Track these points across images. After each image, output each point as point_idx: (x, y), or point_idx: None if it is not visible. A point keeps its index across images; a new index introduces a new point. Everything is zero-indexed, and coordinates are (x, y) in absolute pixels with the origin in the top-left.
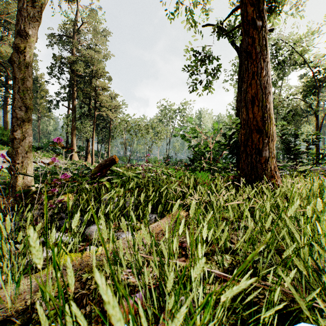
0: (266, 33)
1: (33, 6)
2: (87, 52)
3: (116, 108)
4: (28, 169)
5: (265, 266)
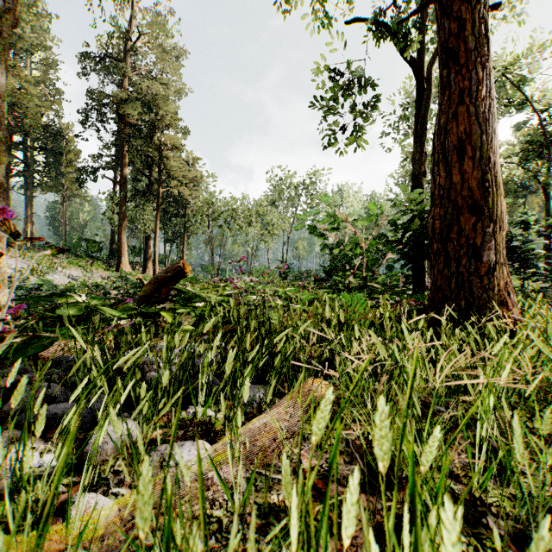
0: (487, 11)
1: None
2: (145, 84)
3: (197, 181)
4: None
5: None
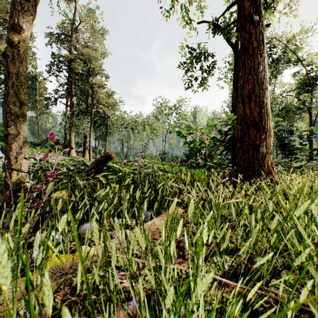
0: (263, 28)
1: (27, 0)
2: (84, 50)
3: (113, 105)
4: (22, 165)
5: (270, 270)
